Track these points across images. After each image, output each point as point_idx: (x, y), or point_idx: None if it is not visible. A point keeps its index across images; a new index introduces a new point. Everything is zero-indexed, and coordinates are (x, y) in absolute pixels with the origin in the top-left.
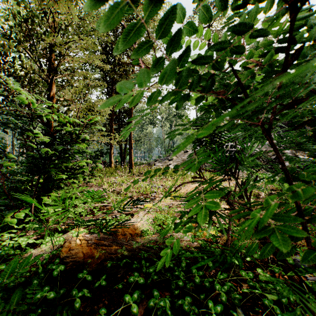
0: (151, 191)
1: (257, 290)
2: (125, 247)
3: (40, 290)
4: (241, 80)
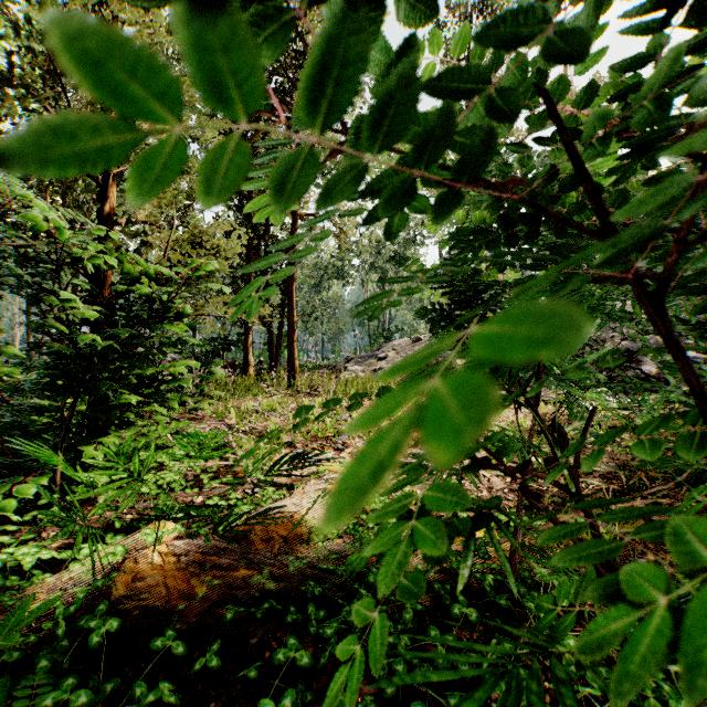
0: (336, 431)
1: (589, 687)
2: (270, 571)
3: (53, 684)
4: (554, 162)
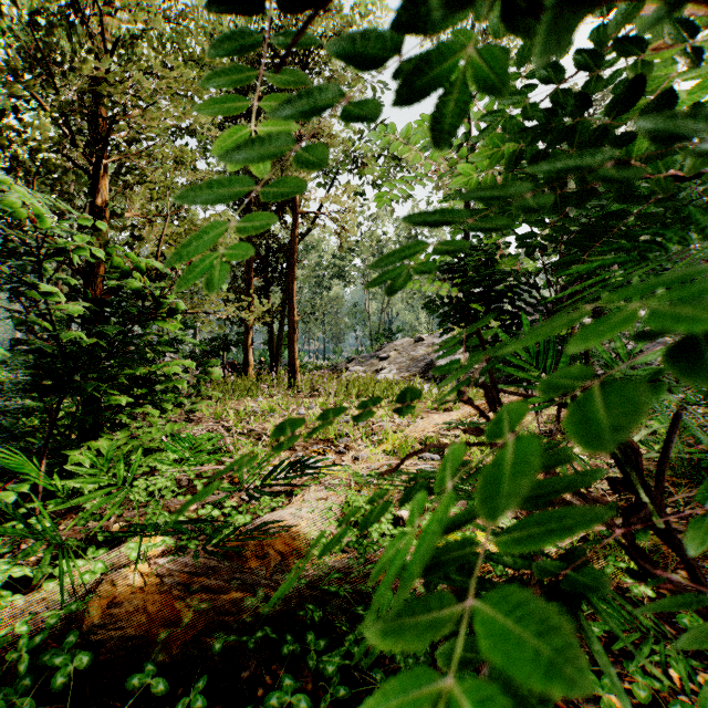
0: (338, 433)
1: None
2: (264, 592)
3: None
4: None
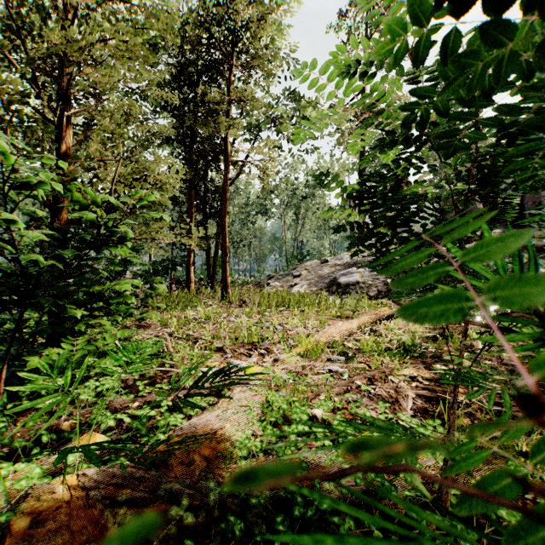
0: (260, 337)
1: None
2: (188, 501)
3: None
4: None
